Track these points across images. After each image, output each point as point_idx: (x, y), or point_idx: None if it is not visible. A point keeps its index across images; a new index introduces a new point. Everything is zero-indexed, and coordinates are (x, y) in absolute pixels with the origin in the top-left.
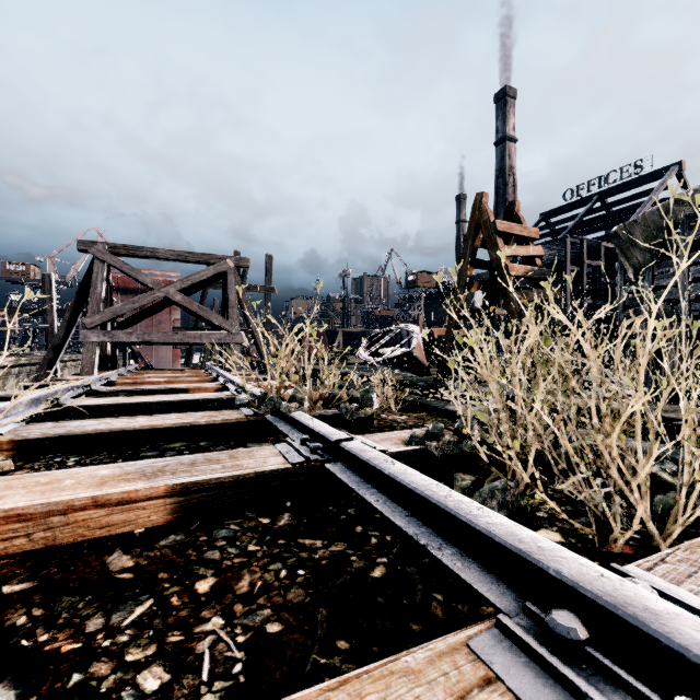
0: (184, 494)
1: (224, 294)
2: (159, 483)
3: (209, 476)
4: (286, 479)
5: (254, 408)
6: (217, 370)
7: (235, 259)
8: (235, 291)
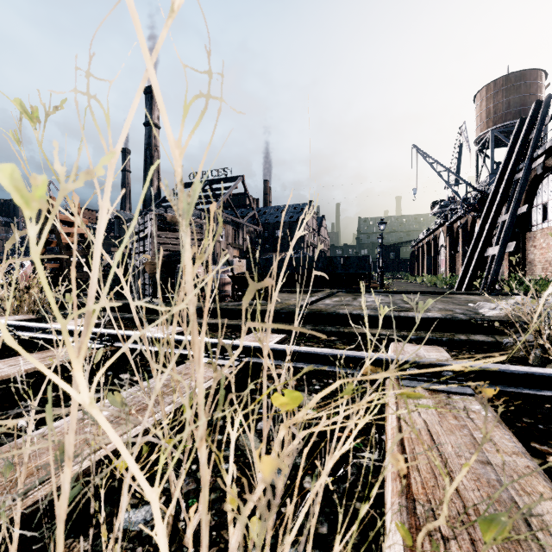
0: None
1: None
2: None
3: None
4: None
5: None
6: None
7: None
8: None
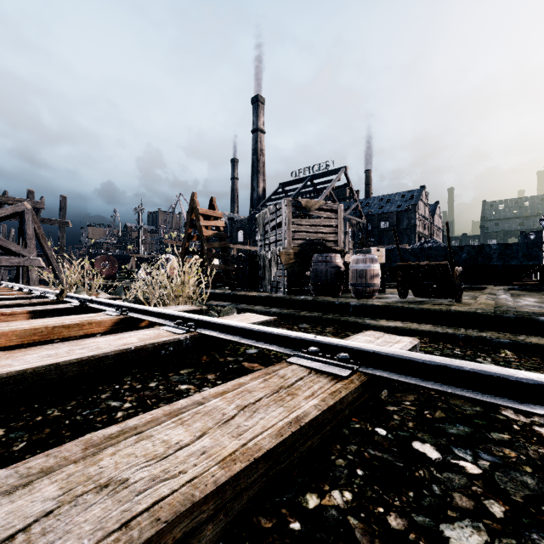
0: (34, 313)
1: (22, 228)
2: (24, 310)
3: (42, 309)
4: (72, 310)
5: (56, 297)
6: (18, 285)
7: (32, 202)
8: (33, 227)
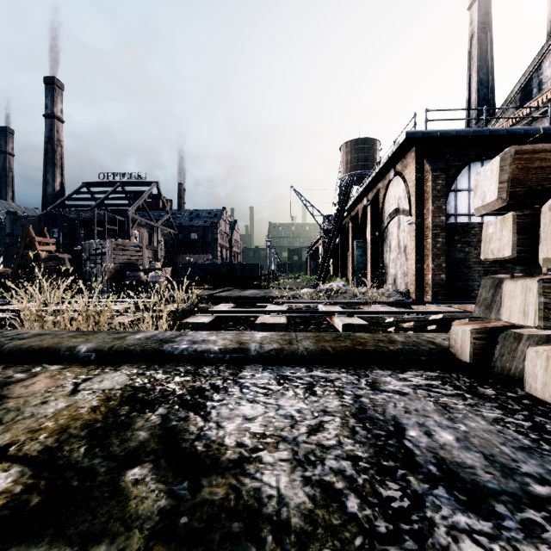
0: None
1: None
2: None
3: None
4: None
5: None
6: None
7: None
8: None
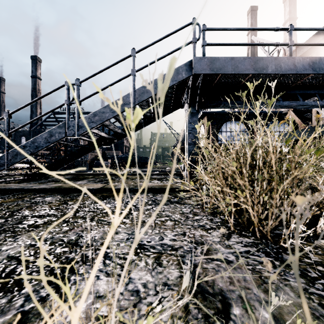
0: None
1: None
2: None
3: None
4: None
5: None
6: None
7: None
8: None
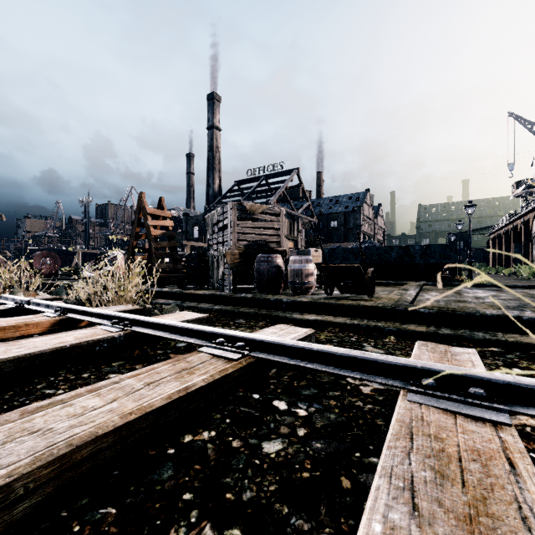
0: None
1: None
2: None
3: None
4: (7, 312)
5: None
6: None
7: None
8: None
